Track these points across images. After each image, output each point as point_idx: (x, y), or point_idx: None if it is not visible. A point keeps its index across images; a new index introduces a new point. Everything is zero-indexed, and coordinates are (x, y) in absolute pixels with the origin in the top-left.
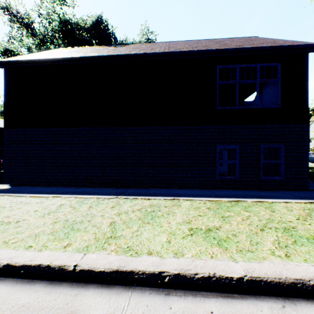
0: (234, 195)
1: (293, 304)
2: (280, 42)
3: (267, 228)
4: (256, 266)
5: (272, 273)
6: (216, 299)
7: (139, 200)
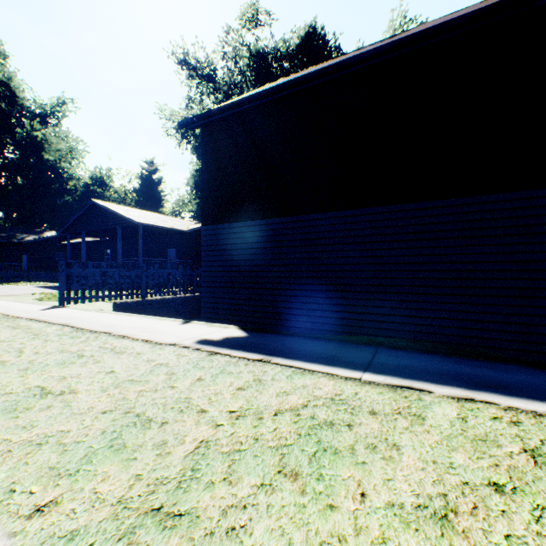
0: None
1: None
2: None
3: None
4: None
5: None
6: None
7: None
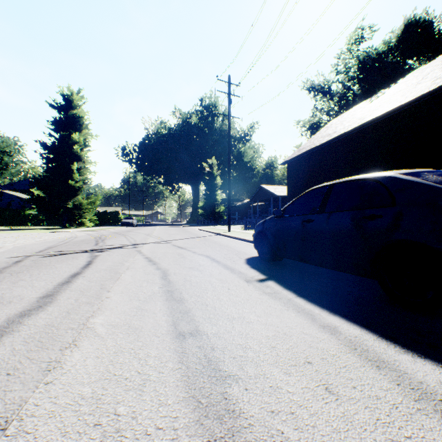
0: None
1: None
2: None
3: None
4: None
5: None
6: None
7: None
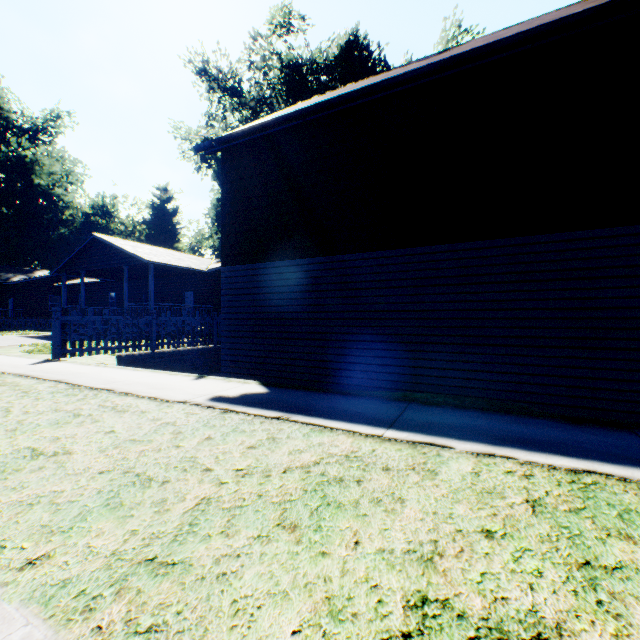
0: None
1: None
2: None
3: None
4: None
5: None
6: None
7: None
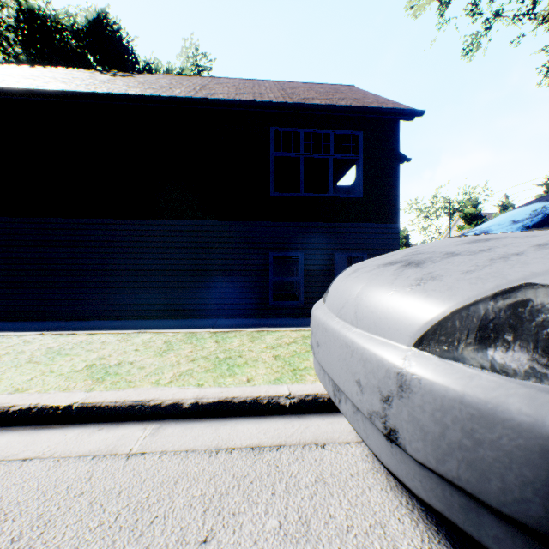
0: (243, 324)
1: (115, 427)
2: (369, 100)
3: (204, 359)
4: (107, 394)
5: (116, 397)
6: (23, 431)
7: (74, 335)
